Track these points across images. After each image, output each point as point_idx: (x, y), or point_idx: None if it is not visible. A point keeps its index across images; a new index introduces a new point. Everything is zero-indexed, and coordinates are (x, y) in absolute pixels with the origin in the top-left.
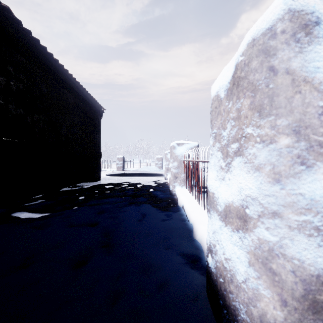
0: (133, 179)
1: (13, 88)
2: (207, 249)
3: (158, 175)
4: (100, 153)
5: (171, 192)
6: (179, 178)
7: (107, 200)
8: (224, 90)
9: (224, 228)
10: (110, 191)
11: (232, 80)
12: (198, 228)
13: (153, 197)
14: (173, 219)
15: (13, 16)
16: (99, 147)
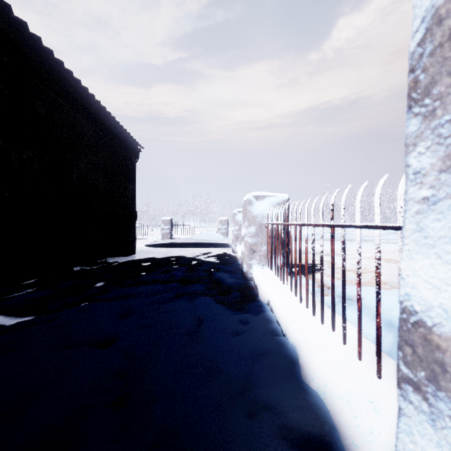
0: (186, 252)
1: None
2: None
3: (222, 245)
4: (135, 212)
5: (246, 275)
6: (259, 252)
7: (139, 289)
8: None
9: None
10: (147, 271)
11: None
12: (312, 362)
13: (215, 283)
14: (255, 331)
15: None
16: (134, 204)
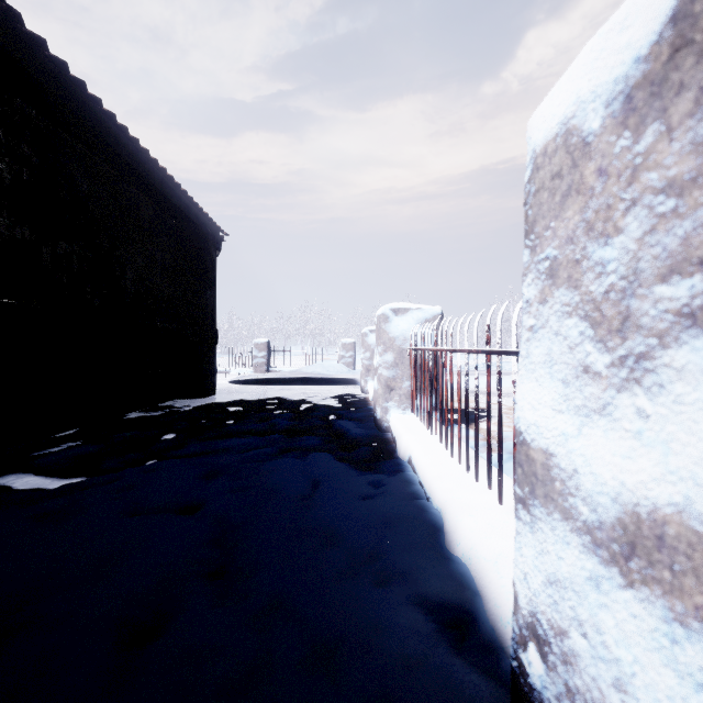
0: (291, 391)
1: (4, 176)
2: (520, 622)
3: (347, 382)
4: (216, 332)
5: (380, 423)
6: (399, 390)
7: (228, 442)
8: (608, 100)
9: (621, 592)
10: (236, 419)
11: (672, 35)
12: (459, 525)
13: (336, 435)
14: (390, 494)
15: (1, 1)
16: (213, 319)
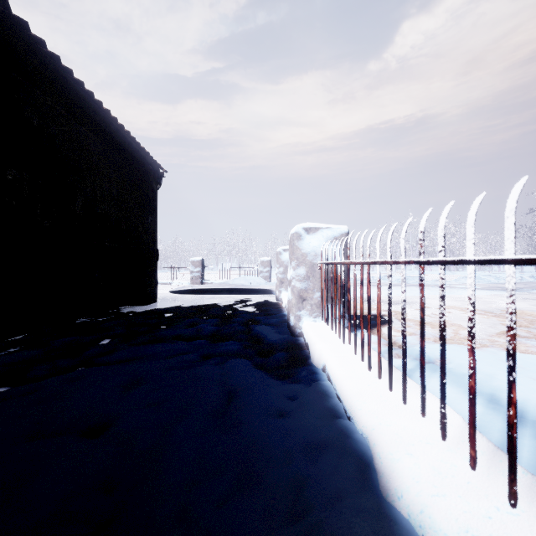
0: (219, 300)
1: None
2: None
3: (264, 292)
4: (156, 251)
5: (293, 330)
6: (310, 300)
7: (155, 349)
8: None
9: None
10: (168, 325)
11: None
12: (396, 468)
13: (254, 341)
14: (308, 411)
15: None
16: (154, 240)
